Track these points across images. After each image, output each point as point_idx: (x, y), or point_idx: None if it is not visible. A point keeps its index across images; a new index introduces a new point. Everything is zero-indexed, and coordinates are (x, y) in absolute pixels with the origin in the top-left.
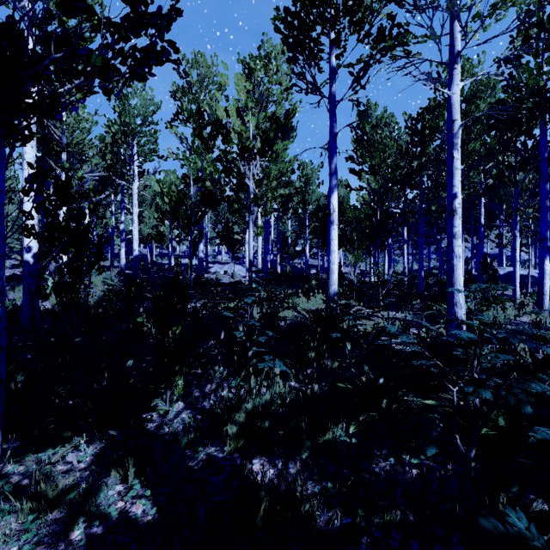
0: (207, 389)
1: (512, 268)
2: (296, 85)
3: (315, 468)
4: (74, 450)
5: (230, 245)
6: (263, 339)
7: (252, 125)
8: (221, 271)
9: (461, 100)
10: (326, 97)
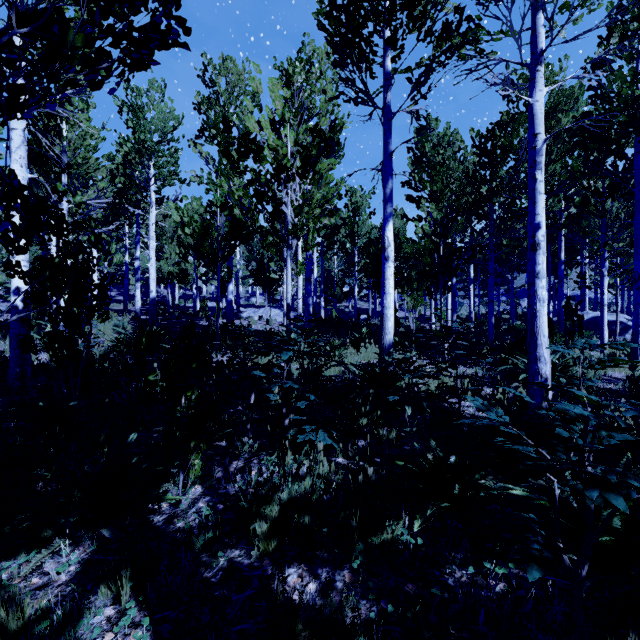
0: (232, 468)
1: (597, 313)
2: (343, 94)
3: (370, 583)
4: (55, 555)
5: (266, 285)
6: (303, 404)
7: (290, 141)
8: (255, 317)
9: None
10: (379, 108)
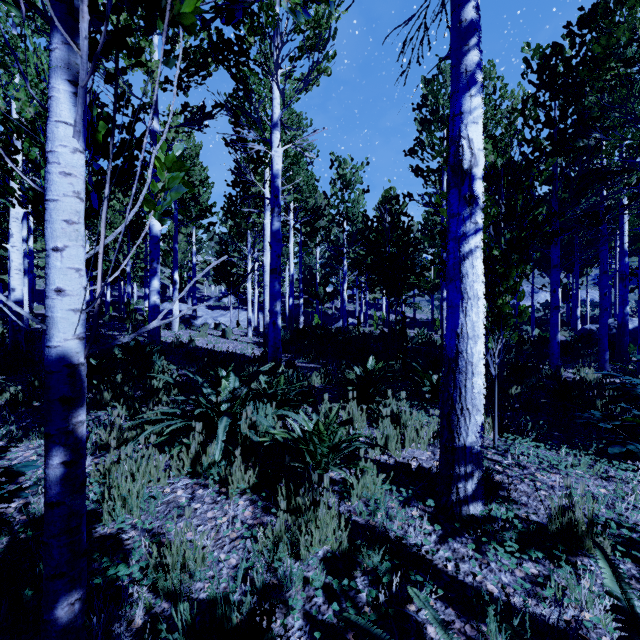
0: None
1: None
2: None
3: None
4: None
5: (230, 283)
6: None
7: None
8: (213, 324)
9: None
10: None
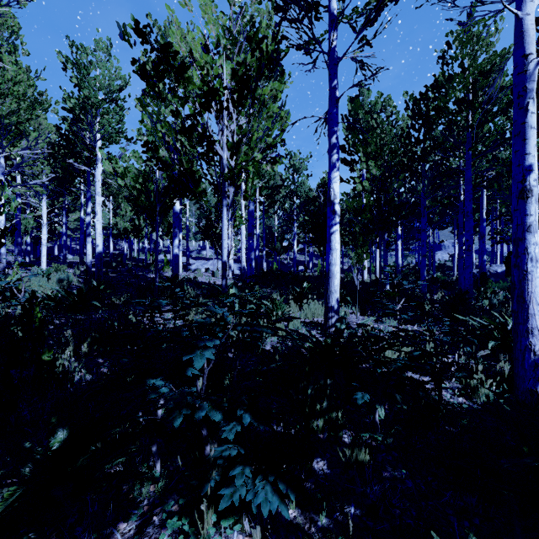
0: None
1: None
2: (286, 38)
3: None
4: None
5: (213, 240)
6: (231, 433)
7: (226, 73)
8: (202, 269)
9: (477, 73)
10: (324, 52)
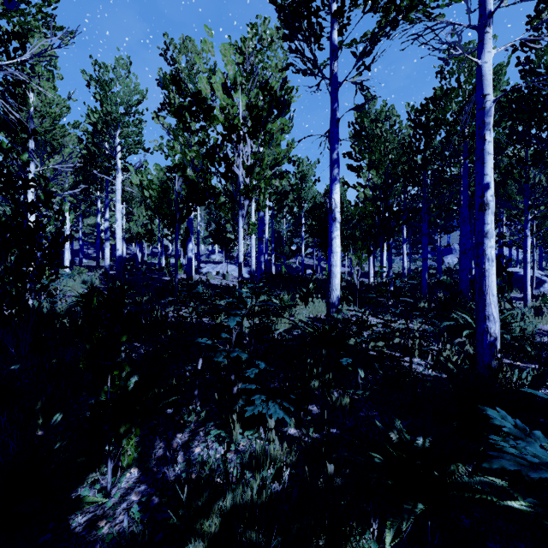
0: (175, 443)
1: (514, 269)
2: (292, 65)
3: None
4: None
5: (223, 244)
6: (252, 373)
7: (242, 104)
8: (213, 272)
9: (471, 88)
10: (326, 78)
